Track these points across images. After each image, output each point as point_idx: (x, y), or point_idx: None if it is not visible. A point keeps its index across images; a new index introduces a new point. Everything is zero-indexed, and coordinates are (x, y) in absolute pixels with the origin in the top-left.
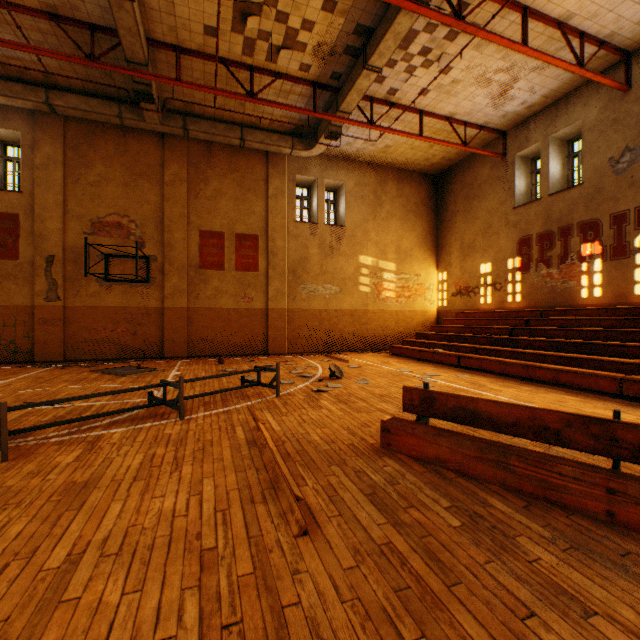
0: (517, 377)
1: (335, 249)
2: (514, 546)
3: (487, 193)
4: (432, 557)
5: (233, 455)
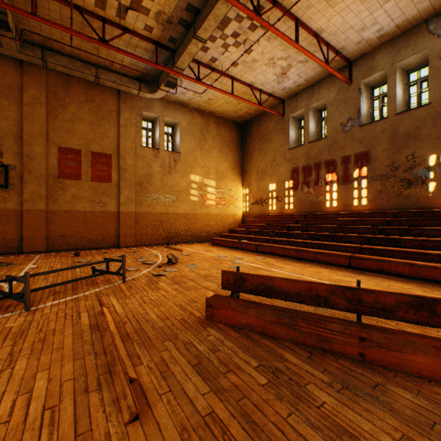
0: (292, 257)
1: (173, 169)
2: (306, 394)
3: (273, 138)
4: (247, 420)
5: (74, 342)
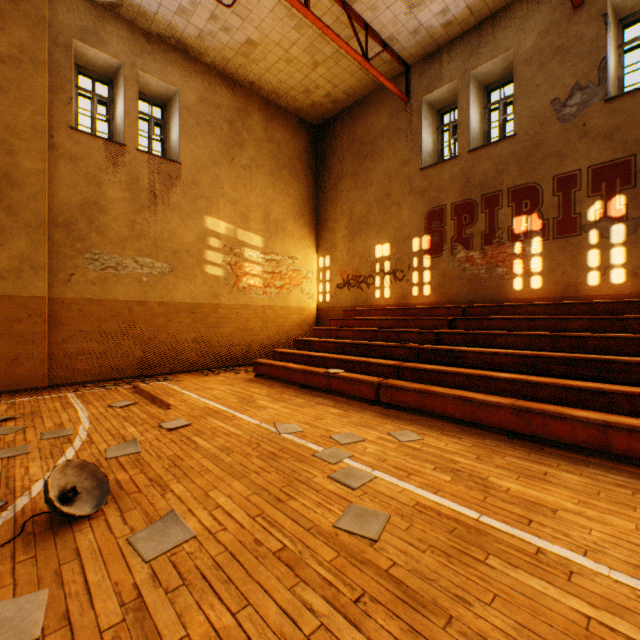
0: (491, 426)
1: (161, 198)
2: None
3: (385, 150)
4: None
5: None
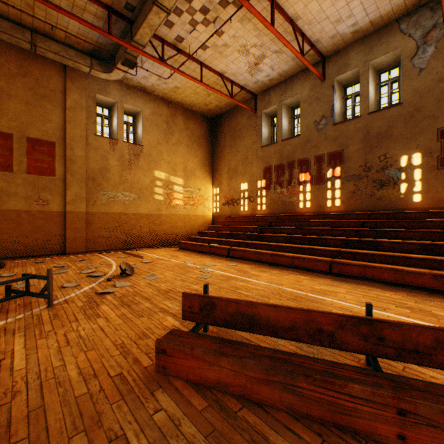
0: (267, 262)
1: (134, 163)
2: None
3: (245, 135)
4: None
5: None
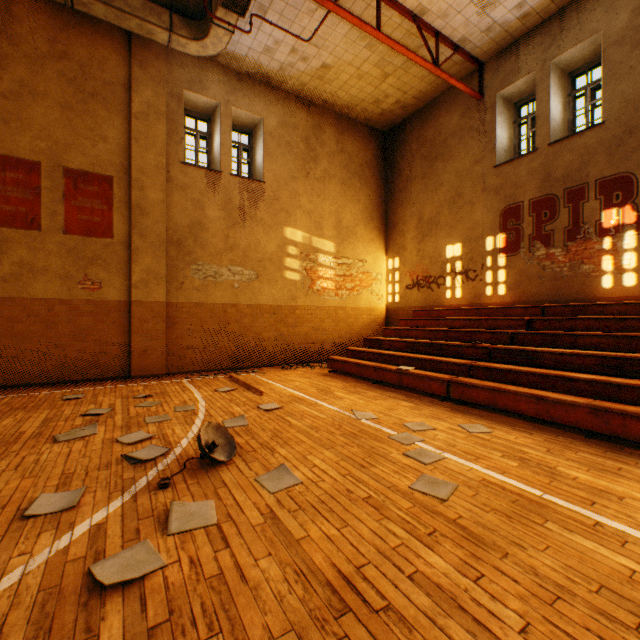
0: (567, 426)
1: (248, 214)
2: None
3: (456, 149)
4: None
5: None
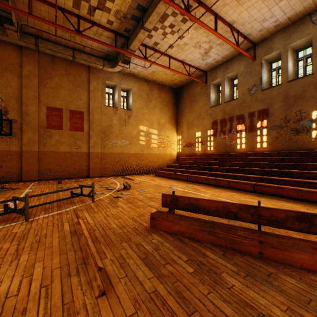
0: (212, 185)
1: (127, 121)
2: (221, 280)
3: (199, 99)
4: (180, 296)
5: (60, 243)
